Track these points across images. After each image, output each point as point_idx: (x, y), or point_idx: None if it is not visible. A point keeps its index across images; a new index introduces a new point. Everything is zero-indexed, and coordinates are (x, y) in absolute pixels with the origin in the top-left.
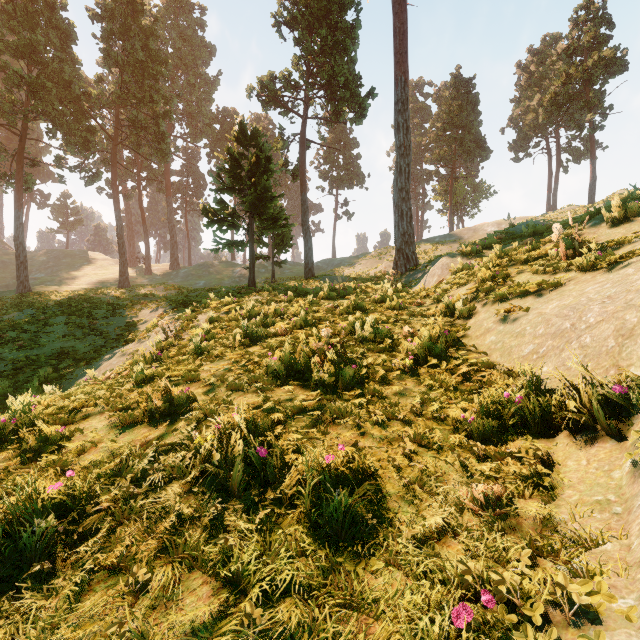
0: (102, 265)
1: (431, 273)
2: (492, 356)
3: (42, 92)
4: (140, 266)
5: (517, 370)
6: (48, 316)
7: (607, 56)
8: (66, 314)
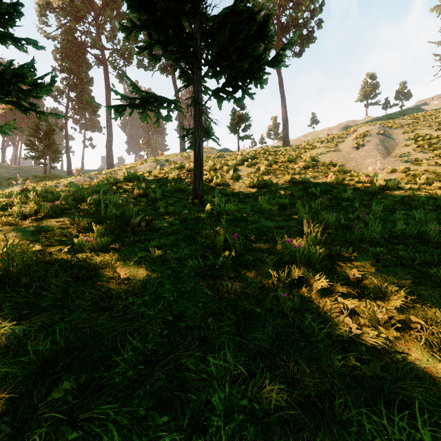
0: None
1: None
2: None
3: None
4: None
5: None
6: None
7: None
8: None
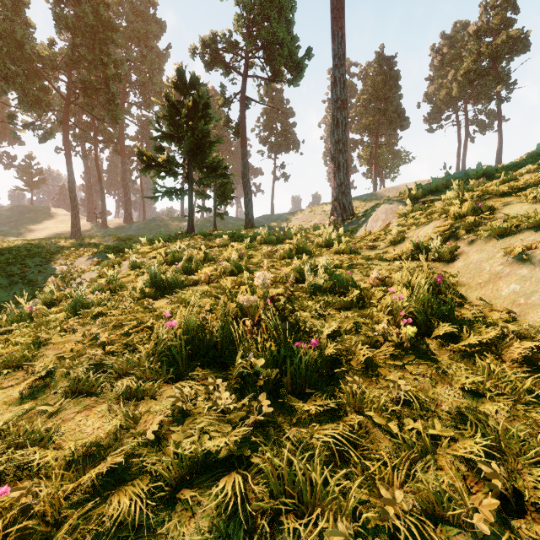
0: (63, 220)
1: (374, 218)
2: (529, 316)
3: None
4: (98, 221)
5: None
6: None
7: (514, 36)
8: None
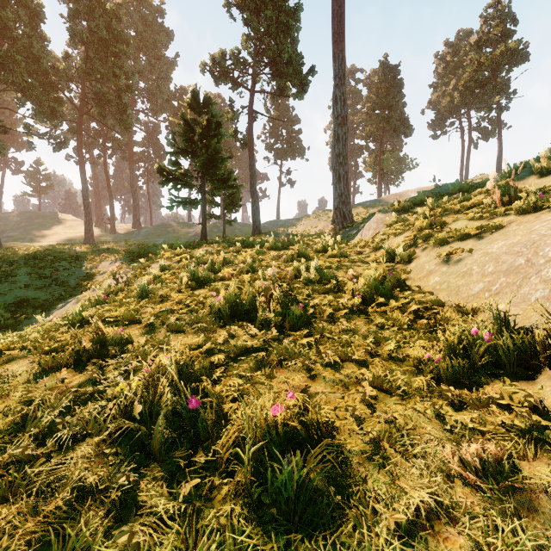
0: (71, 225)
1: (367, 227)
2: (438, 296)
3: (12, 64)
4: (106, 226)
5: (470, 308)
6: (13, 267)
7: (512, 47)
8: (30, 266)
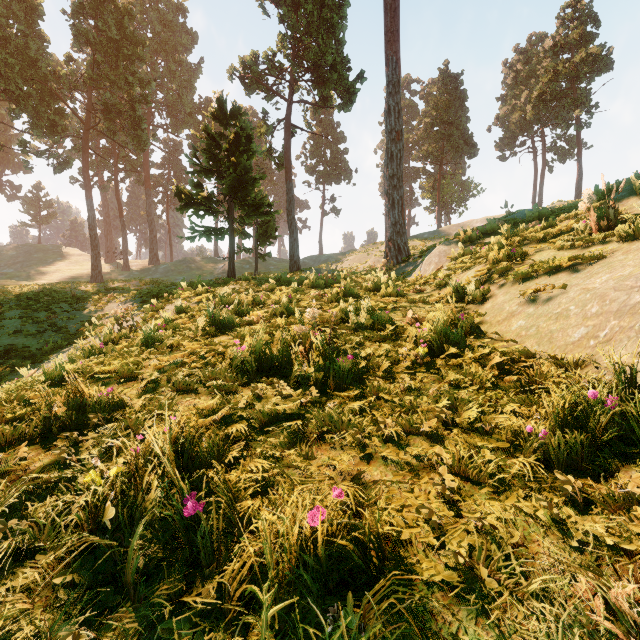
0: (77, 261)
1: (427, 261)
2: (525, 344)
3: (4, 69)
4: (118, 262)
5: (571, 360)
6: (1, 310)
7: (594, 53)
8: (22, 308)
